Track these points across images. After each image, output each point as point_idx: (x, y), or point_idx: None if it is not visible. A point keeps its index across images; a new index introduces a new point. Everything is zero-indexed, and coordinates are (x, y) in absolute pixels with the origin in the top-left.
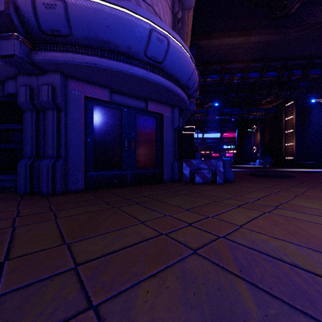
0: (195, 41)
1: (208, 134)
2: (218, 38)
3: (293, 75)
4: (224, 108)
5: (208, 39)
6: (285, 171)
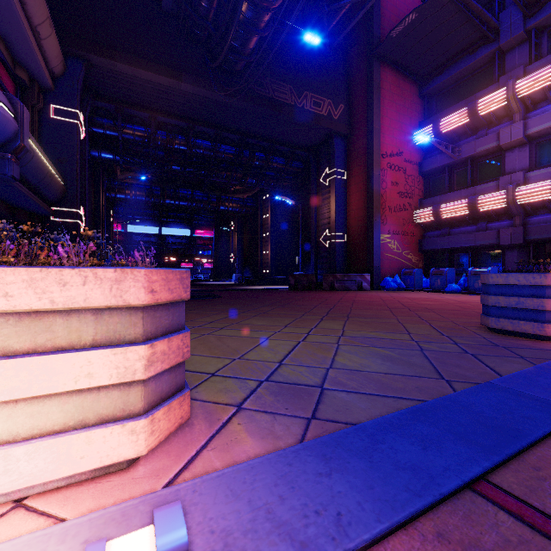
0: (77, 49)
1: (169, 228)
2: (125, 63)
3: (255, 158)
4: (181, 189)
5: (105, 58)
6: (235, 289)
